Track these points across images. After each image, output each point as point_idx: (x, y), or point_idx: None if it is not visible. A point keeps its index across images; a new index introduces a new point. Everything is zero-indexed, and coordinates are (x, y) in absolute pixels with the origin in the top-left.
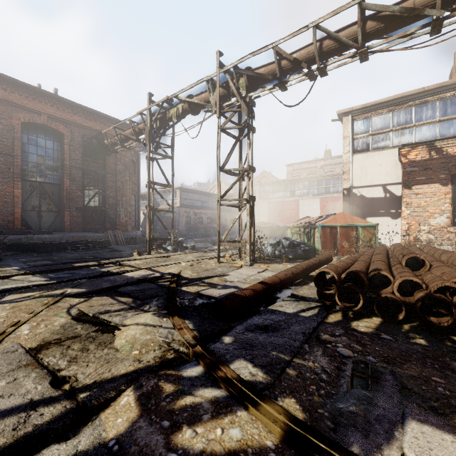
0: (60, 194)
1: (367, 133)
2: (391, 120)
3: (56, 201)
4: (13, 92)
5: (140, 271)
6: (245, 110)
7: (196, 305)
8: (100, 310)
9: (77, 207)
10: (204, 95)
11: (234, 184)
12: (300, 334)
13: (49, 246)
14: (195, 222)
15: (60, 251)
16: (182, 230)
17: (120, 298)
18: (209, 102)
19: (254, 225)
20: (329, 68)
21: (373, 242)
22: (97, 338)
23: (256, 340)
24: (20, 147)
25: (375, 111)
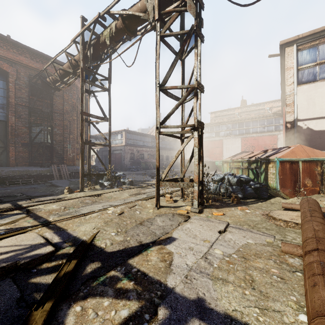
0: (6, 130)
1: (314, 62)
2: None
3: (2, 137)
4: None
5: (29, 234)
6: (192, 7)
7: None
8: None
9: (23, 143)
10: (140, 2)
11: (177, 106)
12: None
13: None
14: (138, 158)
15: None
16: (127, 164)
17: None
18: (146, 12)
19: (202, 159)
20: None
21: None
22: None
23: None
24: None
25: None
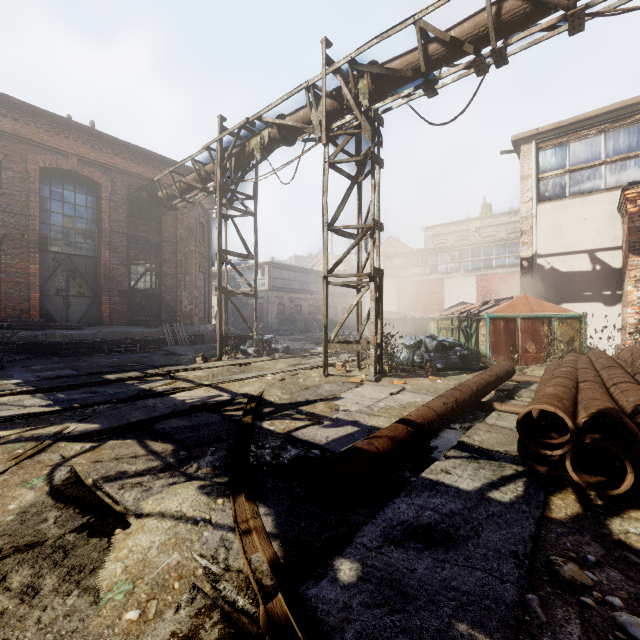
0: (96, 271)
1: (561, 169)
2: (603, 145)
3: (91, 282)
4: (27, 125)
5: (198, 391)
6: (368, 130)
7: (284, 462)
8: (110, 471)
9: (120, 290)
10: (303, 112)
11: (349, 250)
12: (508, 559)
13: (78, 346)
14: (291, 312)
15: (93, 355)
16: (273, 323)
17: (152, 444)
18: (311, 123)
19: (381, 316)
20: (512, 51)
21: (579, 344)
22: (74, 551)
23: (411, 577)
24: (38, 204)
25: (576, 133)
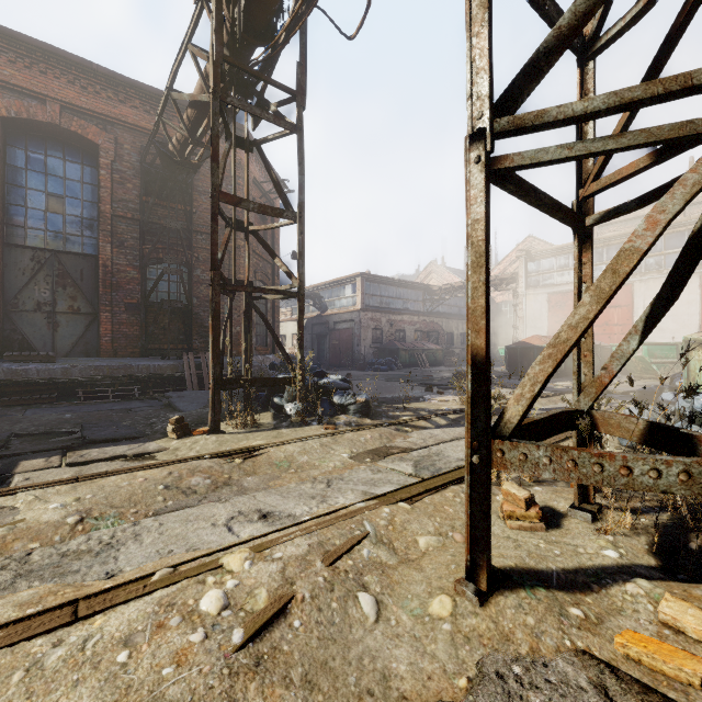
0: (97, 276)
1: None
2: None
3: (89, 293)
4: None
5: None
6: None
7: None
8: None
9: (128, 304)
10: None
11: None
12: None
13: (40, 389)
14: (391, 339)
15: (59, 403)
16: (366, 354)
17: None
18: None
19: None
20: None
21: None
22: None
23: None
24: None
25: None
